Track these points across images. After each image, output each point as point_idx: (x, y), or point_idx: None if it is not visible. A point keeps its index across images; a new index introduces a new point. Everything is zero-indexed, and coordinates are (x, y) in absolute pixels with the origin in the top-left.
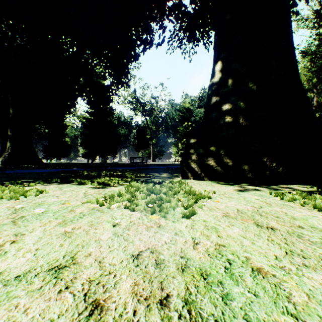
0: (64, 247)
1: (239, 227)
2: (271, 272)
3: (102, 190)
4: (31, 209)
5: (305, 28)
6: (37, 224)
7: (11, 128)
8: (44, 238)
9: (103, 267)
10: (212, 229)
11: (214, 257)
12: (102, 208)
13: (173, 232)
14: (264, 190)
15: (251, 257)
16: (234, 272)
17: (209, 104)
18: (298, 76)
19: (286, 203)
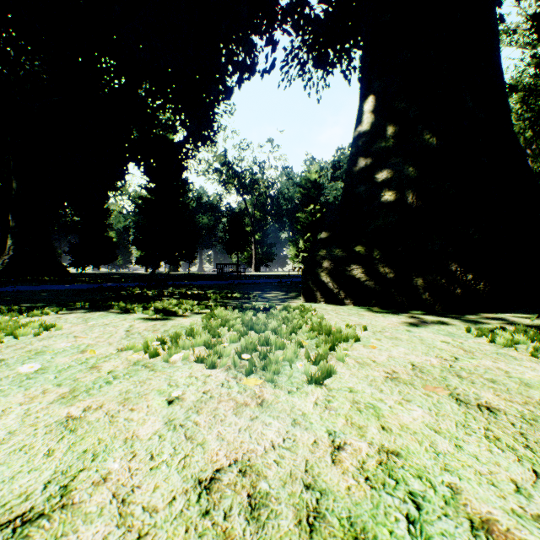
0: (53, 459)
1: (422, 404)
2: (517, 533)
3: (161, 325)
4: (18, 364)
5: (512, 46)
6: (17, 399)
7: (15, 214)
8: (19, 433)
9: (128, 519)
10: (368, 410)
11: (380, 486)
12: (153, 361)
13: (289, 418)
14: (454, 323)
15: (463, 488)
16: (431, 535)
17: (353, 171)
18: (509, 121)
19: (502, 350)
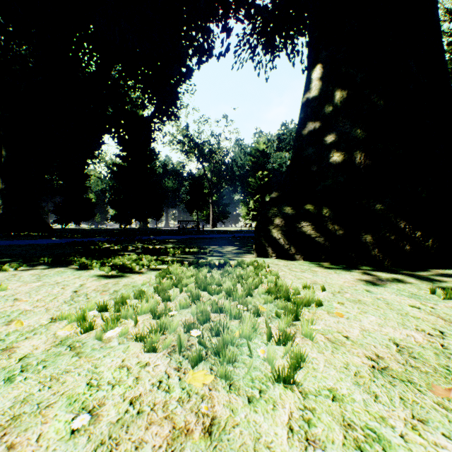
0: None
1: (448, 432)
2: None
3: (113, 283)
4: None
5: None
6: None
7: (4, 178)
8: None
9: None
10: (373, 446)
11: None
12: (84, 339)
13: None
14: (411, 282)
15: None
16: None
17: (302, 135)
18: (449, 87)
19: None
